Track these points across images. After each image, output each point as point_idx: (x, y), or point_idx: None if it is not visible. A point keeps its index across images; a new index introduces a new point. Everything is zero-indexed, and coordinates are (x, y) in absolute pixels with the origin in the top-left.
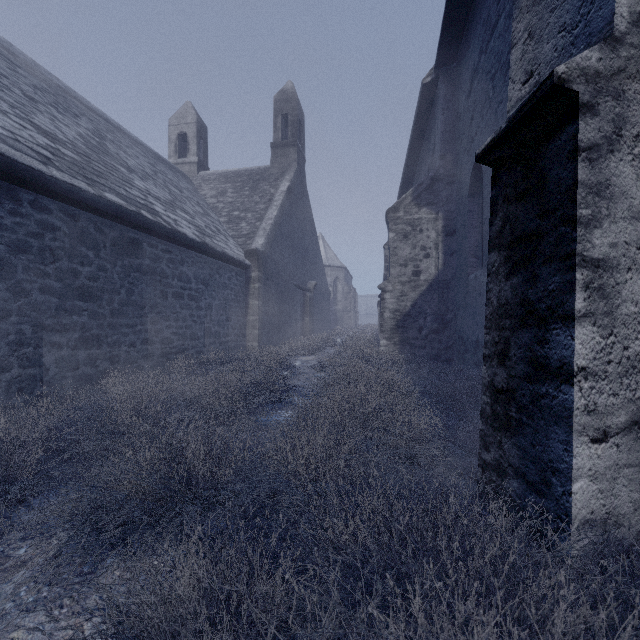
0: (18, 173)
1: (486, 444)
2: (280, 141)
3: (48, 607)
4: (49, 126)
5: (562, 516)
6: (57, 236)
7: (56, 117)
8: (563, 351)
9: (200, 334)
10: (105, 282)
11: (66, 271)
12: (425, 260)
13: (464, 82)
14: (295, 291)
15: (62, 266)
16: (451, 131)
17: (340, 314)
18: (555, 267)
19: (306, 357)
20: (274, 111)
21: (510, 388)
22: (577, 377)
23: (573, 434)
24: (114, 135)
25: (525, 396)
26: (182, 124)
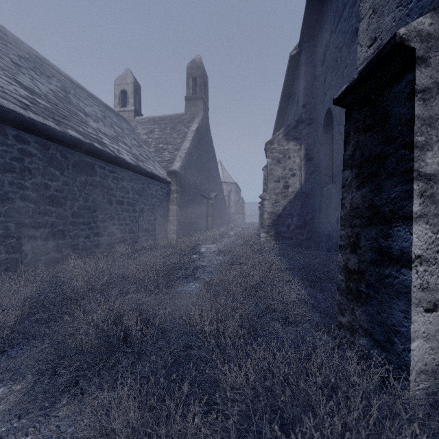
0: (5, 115)
1: (342, 310)
2: (191, 96)
3: (16, 435)
4: (29, 83)
5: (402, 367)
6: (33, 160)
7: (34, 77)
8: (403, 243)
9: (135, 229)
10: (68, 193)
11: (40, 185)
12: (292, 178)
13: (319, 54)
14: (202, 199)
15: (37, 181)
16: (310, 88)
17: (232, 215)
18: (396, 180)
19: (209, 245)
20: (187, 75)
21: (360, 270)
22: (414, 263)
23: (411, 306)
24: (76, 91)
25: (372, 276)
26: (123, 84)
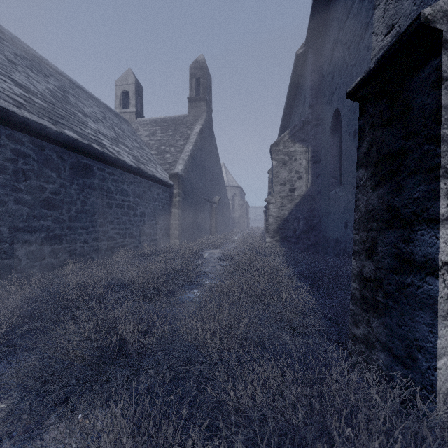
0: None
1: (356, 321)
2: (194, 97)
3: None
4: (24, 81)
5: (427, 387)
6: (28, 161)
7: (31, 76)
8: (428, 248)
9: (136, 234)
10: (65, 196)
11: (35, 187)
12: (298, 181)
13: (327, 52)
14: (205, 203)
15: (32, 183)
16: (317, 88)
17: (237, 220)
18: (420, 178)
19: (213, 250)
20: (190, 75)
21: (377, 278)
22: (441, 270)
23: (438, 319)
24: (75, 91)
25: (391, 285)
26: (125, 85)
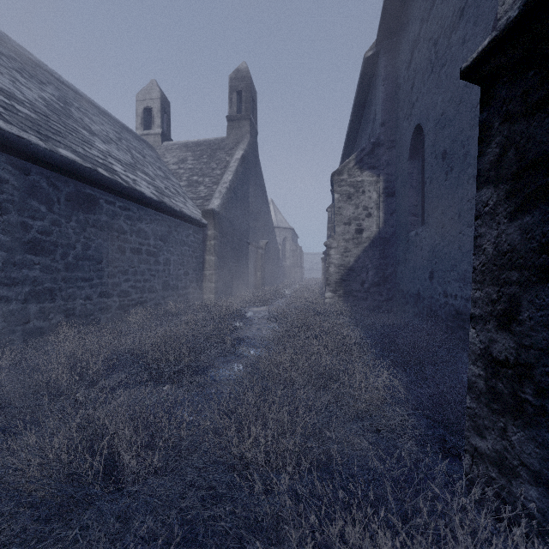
0: None
1: (478, 427)
2: (235, 115)
3: None
4: (7, 85)
5: None
6: (5, 189)
7: (18, 80)
8: None
9: (158, 287)
10: (59, 236)
11: (15, 224)
12: (367, 219)
13: (404, 53)
14: (248, 248)
15: (10, 219)
16: (391, 100)
17: (288, 269)
18: None
19: (258, 308)
20: (230, 88)
21: (522, 362)
22: None
23: None
24: (81, 104)
25: None
26: (147, 99)
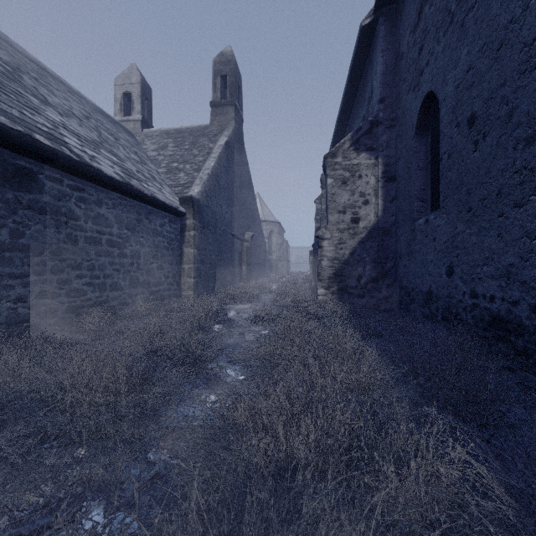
0: None
1: None
2: (219, 100)
3: None
4: None
5: None
6: None
7: None
8: None
9: (124, 284)
10: None
11: None
12: (364, 207)
13: (408, 16)
14: (233, 241)
15: None
16: (391, 74)
17: (274, 263)
18: None
19: (242, 305)
20: (213, 72)
21: None
22: None
23: None
24: (43, 77)
25: None
26: (127, 84)
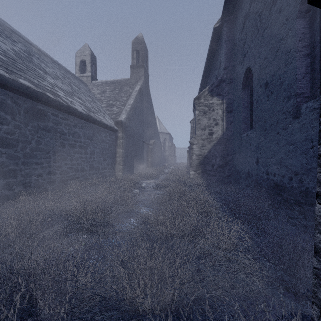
0: None
1: None
2: (135, 64)
3: None
4: None
5: None
6: None
7: None
8: None
9: (87, 168)
10: (19, 136)
11: None
12: (215, 126)
13: (239, 24)
14: (143, 145)
15: None
16: (230, 54)
17: (167, 157)
18: None
19: (149, 181)
20: (132, 48)
21: None
22: None
23: None
24: (40, 56)
25: None
26: (83, 55)
